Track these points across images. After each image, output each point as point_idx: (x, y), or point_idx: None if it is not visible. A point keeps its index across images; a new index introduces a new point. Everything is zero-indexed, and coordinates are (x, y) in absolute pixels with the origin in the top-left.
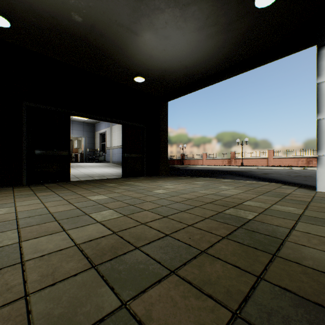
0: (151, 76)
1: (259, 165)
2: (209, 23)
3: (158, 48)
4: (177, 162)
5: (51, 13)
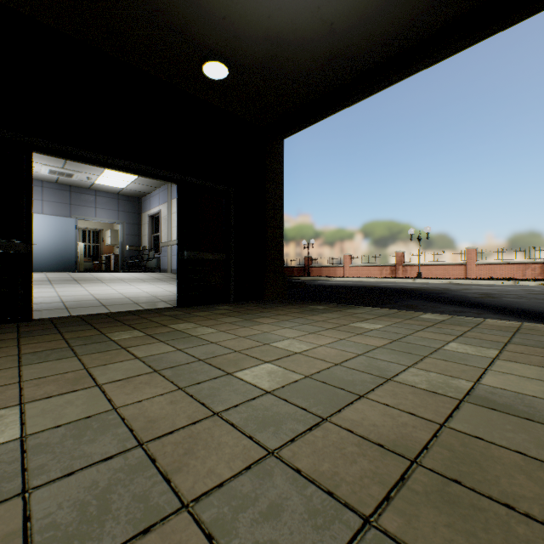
0: (244, 62)
1: (449, 277)
2: None
3: None
4: (298, 272)
5: None
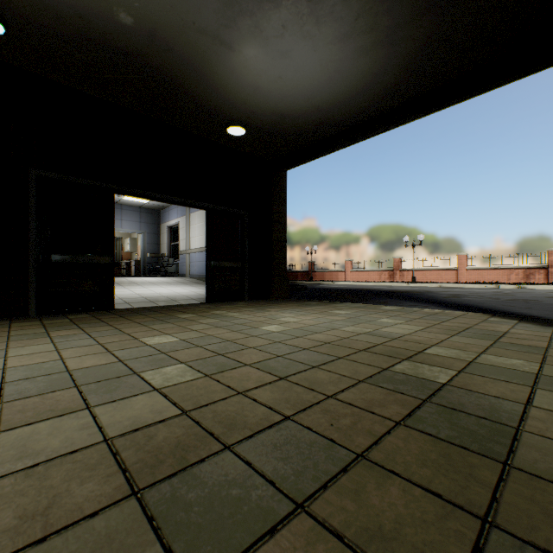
0: (257, 125)
1: (442, 281)
2: (361, 27)
3: (270, 74)
4: (302, 276)
5: (76, 8)
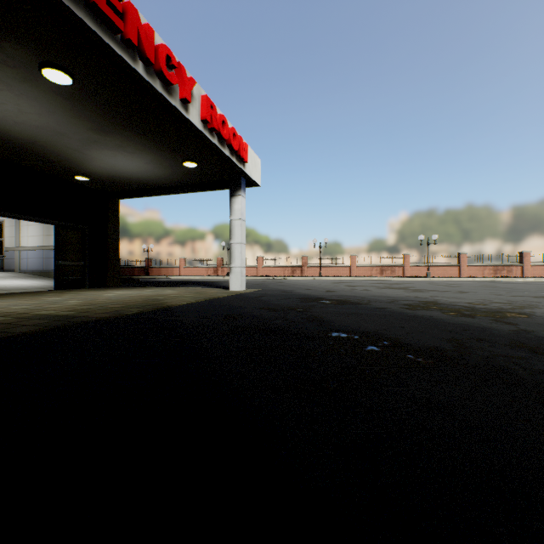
0: (98, 177)
1: (249, 275)
2: (155, 163)
3: (108, 164)
4: (139, 272)
5: None
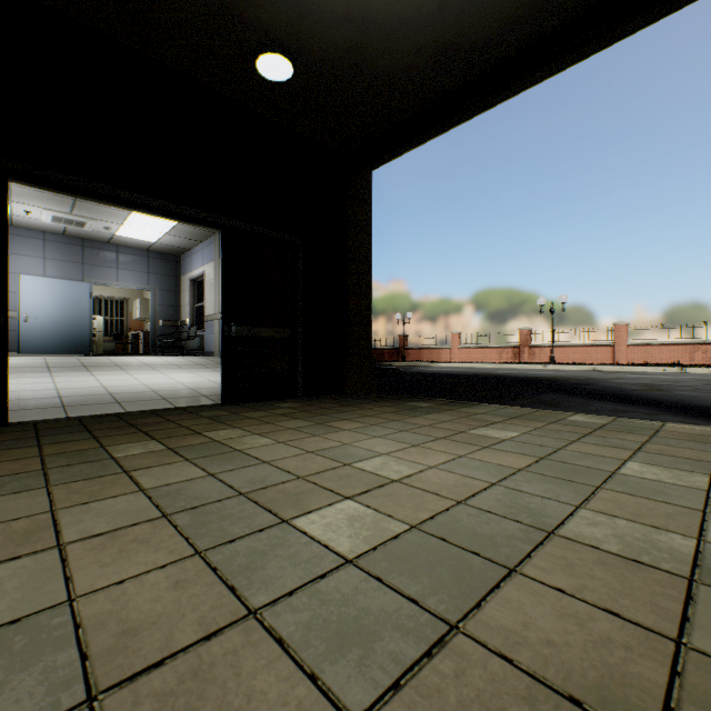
0: (316, 56)
1: (591, 362)
2: None
3: None
4: (390, 355)
5: None
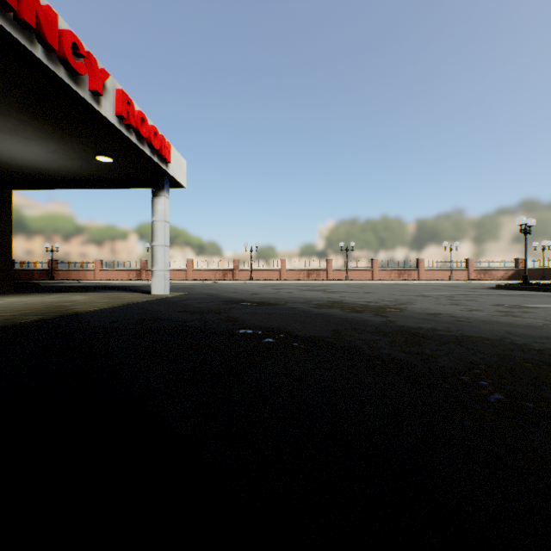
0: None
1: (177, 279)
2: (60, 153)
3: None
4: (41, 275)
5: None
